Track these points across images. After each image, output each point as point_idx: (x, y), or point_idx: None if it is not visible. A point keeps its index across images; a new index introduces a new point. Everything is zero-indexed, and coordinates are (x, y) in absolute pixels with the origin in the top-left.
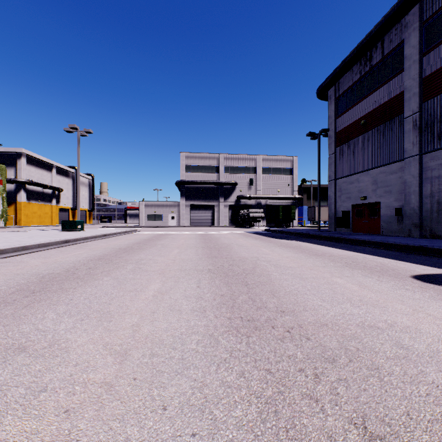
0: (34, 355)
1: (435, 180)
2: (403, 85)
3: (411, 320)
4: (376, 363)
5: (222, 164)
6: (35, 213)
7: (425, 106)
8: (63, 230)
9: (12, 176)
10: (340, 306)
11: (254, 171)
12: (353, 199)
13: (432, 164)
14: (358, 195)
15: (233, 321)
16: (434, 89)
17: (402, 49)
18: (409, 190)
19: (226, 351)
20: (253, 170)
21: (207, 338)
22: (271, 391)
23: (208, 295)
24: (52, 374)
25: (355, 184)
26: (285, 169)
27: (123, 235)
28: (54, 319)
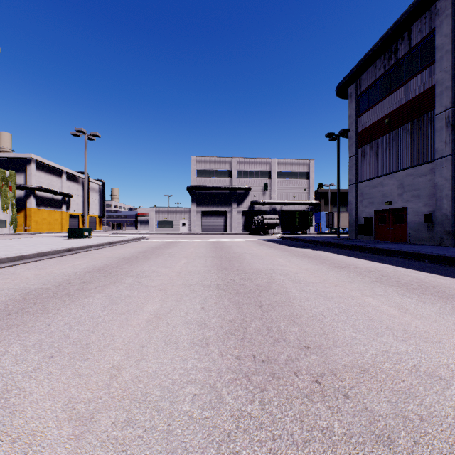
0: None
1: None
2: (434, 78)
3: None
4: None
5: (234, 168)
6: (45, 220)
7: None
8: (69, 237)
9: (21, 182)
10: (381, 340)
11: (268, 175)
12: (377, 204)
13: None
14: (381, 199)
15: (242, 362)
16: None
17: (433, 39)
18: (441, 195)
19: (231, 418)
20: (267, 174)
21: (207, 391)
22: None
23: (214, 321)
24: None
25: (378, 188)
26: (301, 173)
27: (131, 242)
28: (17, 355)
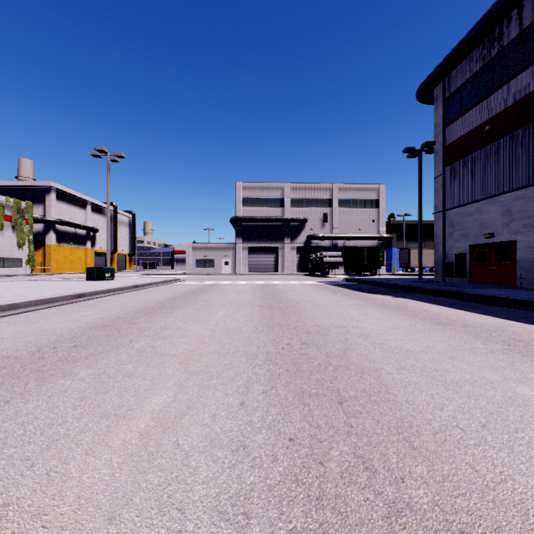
0: None
1: None
2: None
3: None
4: None
5: (287, 196)
6: (67, 258)
7: None
8: (88, 279)
9: (40, 214)
10: None
11: (329, 204)
12: (473, 237)
13: None
14: (479, 231)
15: None
16: None
17: None
18: None
19: None
20: (327, 202)
21: None
22: None
23: (261, 440)
24: None
25: (475, 216)
26: (369, 201)
27: (161, 285)
28: None
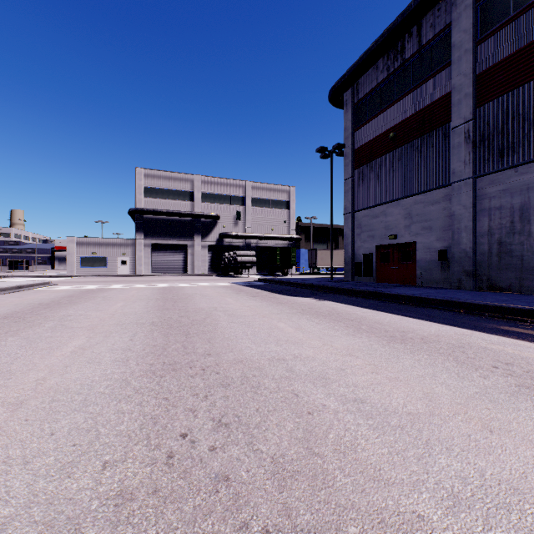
0: None
1: (495, 212)
2: (449, 84)
3: None
4: None
5: (198, 190)
6: None
7: (480, 111)
8: None
9: None
10: None
11: (242, 202)
12: (378, 238)
13: (491, 190)
14: (384, 232)
15: None
16: (494, 89)
17: (447, 36)
18: (459, 226)
19: None
20: (240, 200)
21: None
22: None
23: None
24: None
25: (380, 218)
26: (281, 202)
27: (9, 293)
28: None
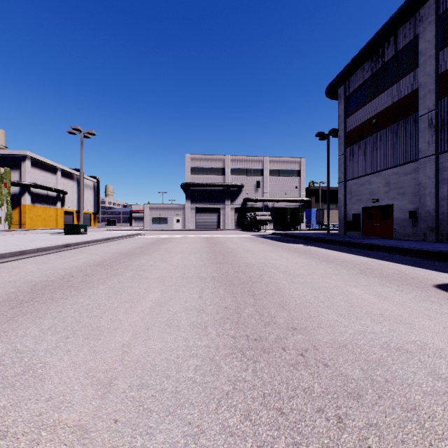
0: (2, 384)
1: None
2: (418, 82)
3: (443, 340)
4: (412, 401)
5: (228, 166)
6: (40, 216)
7: (441, 103)
8: (65, 233)
9: (16, 179)
10: (359, 323)
11: (261, 173)
12: (364, 201)
13: None
14: (369, 197)
15: (237, 340)
16: None
17: (417, 44)
18: (424, 192)
19: (228, 382)
20: (259, 172)
21: (207, 362)
22: (283, 443)
23: (211, 308)
24: (18, 413)
25: (366, 186)
26: (293, 171)
27: (127, 238)
28: (36, 336)
